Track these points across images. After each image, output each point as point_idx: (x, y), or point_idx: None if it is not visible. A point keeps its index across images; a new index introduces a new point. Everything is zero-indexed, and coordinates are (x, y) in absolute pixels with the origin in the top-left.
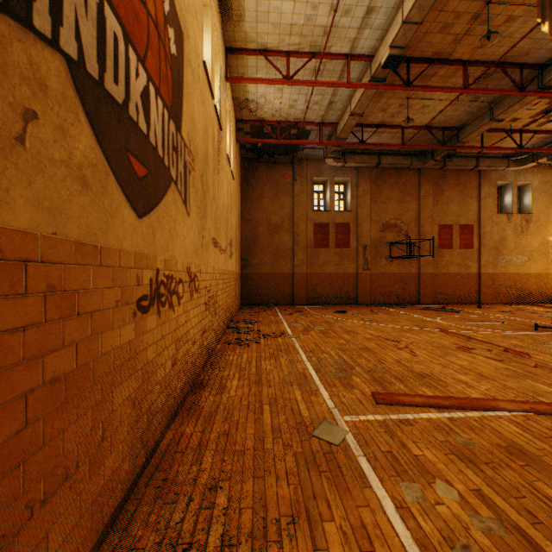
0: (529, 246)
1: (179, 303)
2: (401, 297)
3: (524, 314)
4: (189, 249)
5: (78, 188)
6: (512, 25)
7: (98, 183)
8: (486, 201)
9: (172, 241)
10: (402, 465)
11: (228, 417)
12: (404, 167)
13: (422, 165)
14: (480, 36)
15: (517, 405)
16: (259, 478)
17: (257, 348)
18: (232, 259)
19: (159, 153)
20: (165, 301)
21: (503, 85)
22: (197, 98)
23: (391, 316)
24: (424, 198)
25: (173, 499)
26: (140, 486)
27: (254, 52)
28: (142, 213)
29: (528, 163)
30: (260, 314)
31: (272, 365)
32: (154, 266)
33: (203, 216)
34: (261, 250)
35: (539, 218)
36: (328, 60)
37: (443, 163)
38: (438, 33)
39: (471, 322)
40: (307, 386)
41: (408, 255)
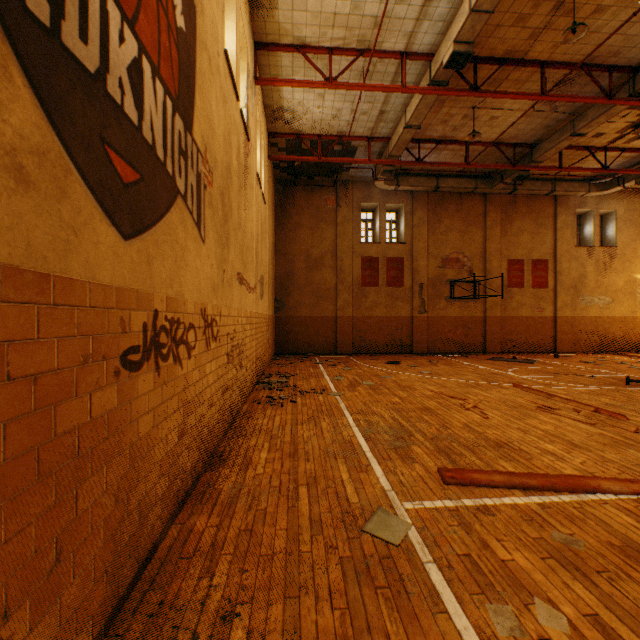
0: (613, 285)
1: (190, 355)
2: (464, 345)
3: (610, 365)
4: (204, 286)
5: (9, 184)
6: (601, 17)
7: (50, 181)
8: (562, 232)
9: (179, 273)
10: (486, 576)
11: (253, 505)
12: (468, 192)
13: (488, 189)
14: (562, 31)
15: (625, 486)
16: (291, 598)
17: (293, 409)
18: (263, 299)
19: (159, 154)
20: (167, 353)
21: (587, 93)
22: (215, 95)
23: (453, 368)
24: (491, 228)
25: (170, 636)
26: (124, 614)
27: (290, 48)
28: (130, 233)
29: (612, 187)
30: (297, 365)
31: (312, 431)
32: (150, 306)
33: (225, 244)
34: (299, 289)
35: (624, 252)
36: (379, 60)
37: (514, 187)
38: (512, 26)
39: (549, 374)
40: (355, 460)
41: (472, 295)
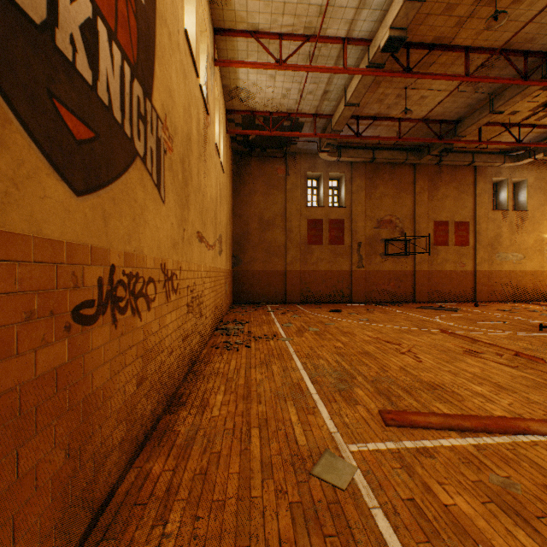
0: (524, 243)
1: (149, 307)
2: (396, 296)
3: (523, 313)
4: (164, 242)
5: None
6: (519, 7)
7: None
8: (481, 197)
9: (138, 230)
10: (431, 522)
11: (208, 448)
12: (400, 162)
13: (417, 160)
14: (485, 19)
15: None
16: None
17: (247, 353)
18: (222, 255)
19: (116, 116)
20: (125, 306)
21: (504, 75)
22: (175, 68)
23: (387, 316)
24: (420, 194)
25: None
26: None
27: (245, 33)
28: (83, 189)
29: (524, 159)
30: (251, 313)
31: (264, 374)
32: (107, 261)
33: (185, 205)
34: (253, 247)
35: (534, 215)
36: (323, 44)
37: (439, 158)
38: (441, 15)
39: (471, 321)
40: (303, 402)
41: (404, 252)
